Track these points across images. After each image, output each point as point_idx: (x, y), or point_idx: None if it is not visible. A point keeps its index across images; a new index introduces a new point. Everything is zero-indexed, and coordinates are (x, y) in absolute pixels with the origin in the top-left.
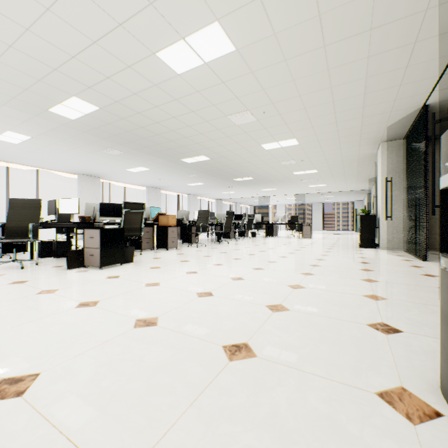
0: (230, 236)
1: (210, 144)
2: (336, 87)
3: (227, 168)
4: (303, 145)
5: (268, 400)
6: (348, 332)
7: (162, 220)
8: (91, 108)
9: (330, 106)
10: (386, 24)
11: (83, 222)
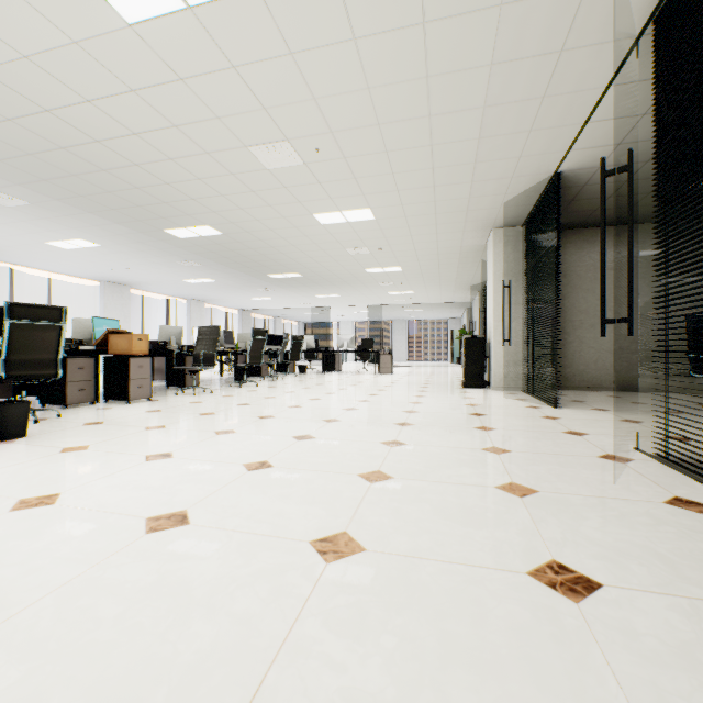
0: (262, 373)
1: (219, 203)
2: (438, 116)
3: (255, 253)
4: (382, 223)
5: None
6: (500, 608)
7: (116, 345)
8: None
9: (426, 153)
10: None
11: None
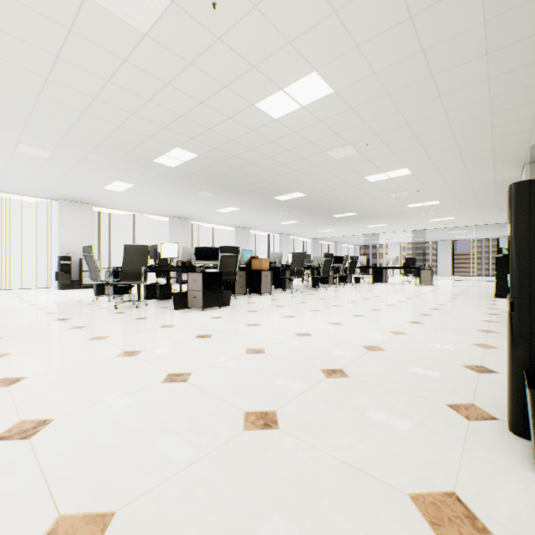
0: (329, 282)
1: (306, 180)
2: (452, 111)
3: (324, 204)
4: (417, 175)
5: (355, 399)
6: (439, 369)
7: (254, 264)
8: (190, 156)
9: (446, 131)
10: (505, 46)
11: (186, 267)
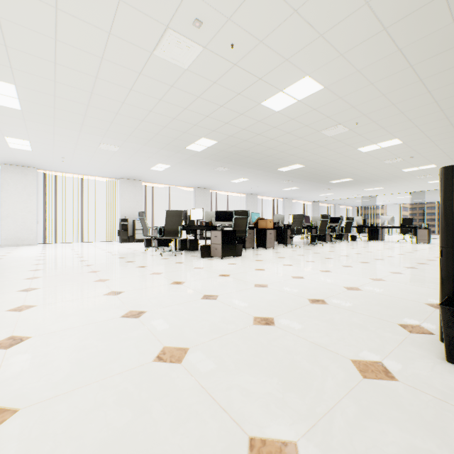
0: (326, 240)
1: (304, 154)
2: (435, 90)
3: (322, 172)
4: (408, 143)
5: (329, 316)
6: (403, 304)
7: (261, 224)
8: (212, 143)
9: (432, 105)
10: None
11: (209, 226)
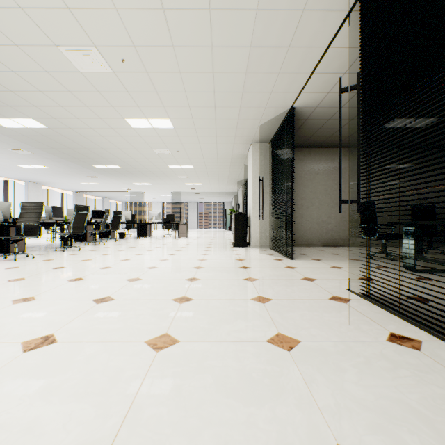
0: (87, 239)
1: (39, 99)
2: (218, 48)
3: (80, 147)
4: (179, 131)
5: None
6: None
7: None
8: None
9: (209, 78)
10: None
11: None
